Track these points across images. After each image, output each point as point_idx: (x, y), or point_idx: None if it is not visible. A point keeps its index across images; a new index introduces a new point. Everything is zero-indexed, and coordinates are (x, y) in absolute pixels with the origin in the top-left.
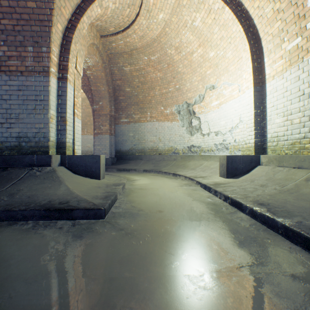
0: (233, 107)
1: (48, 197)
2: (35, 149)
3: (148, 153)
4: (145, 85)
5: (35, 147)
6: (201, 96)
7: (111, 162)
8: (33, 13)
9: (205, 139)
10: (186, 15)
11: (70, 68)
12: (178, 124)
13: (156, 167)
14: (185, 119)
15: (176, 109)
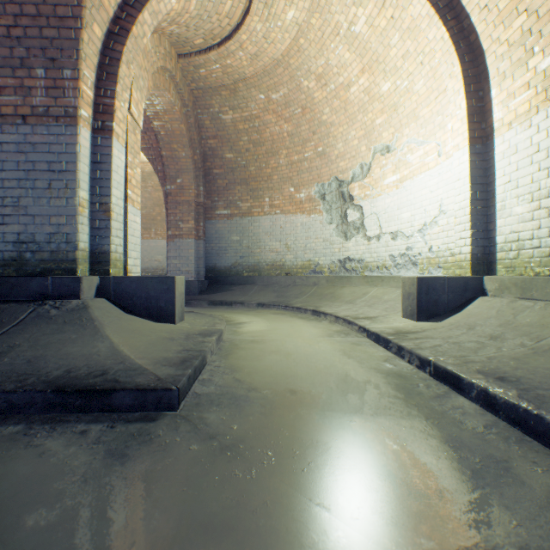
0: (426, 185)
1: (66, 361)
2: (49, 266)
3: (266, 273)
4: (260, 146)
5: (50, 262)
6: (364, 167)
7: (199, 289)
8: (45, 3)
9: (372, 246)
10: (338, 13)
11: (118, 111)
12: (321, 218)
13: (281, 298)
14: (334, 210)
15: (318, 192)
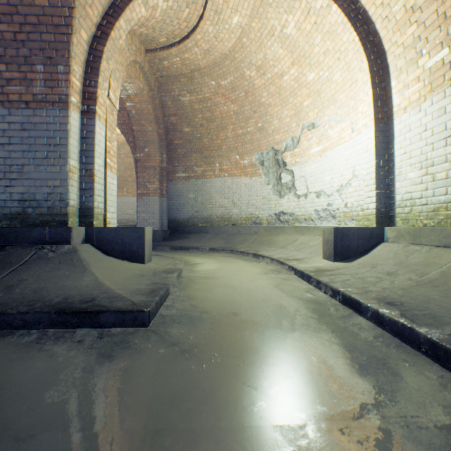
0: (343, 155)
1: (63, 291)
2: (47, 219)
3: (216, 224)
4: (211, 122)
5: (47, 216)
6: (295, 139)
7: (162, 237)
8: (43, 15)
9: (301, 202)
10: (273, 18)
11: (100, 97)
12: (261, 180)
13: (229, 244)
14: (271, 174)
15: (258, 159)
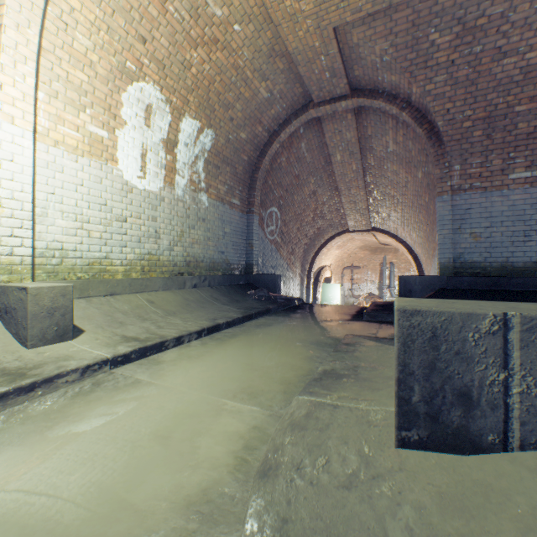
0: None
1: None
2: None
3: None
4: None
5: None
6: None
7: None
8: None
9: None
10: None
11: None
12: None
13: None
14: None
15: None
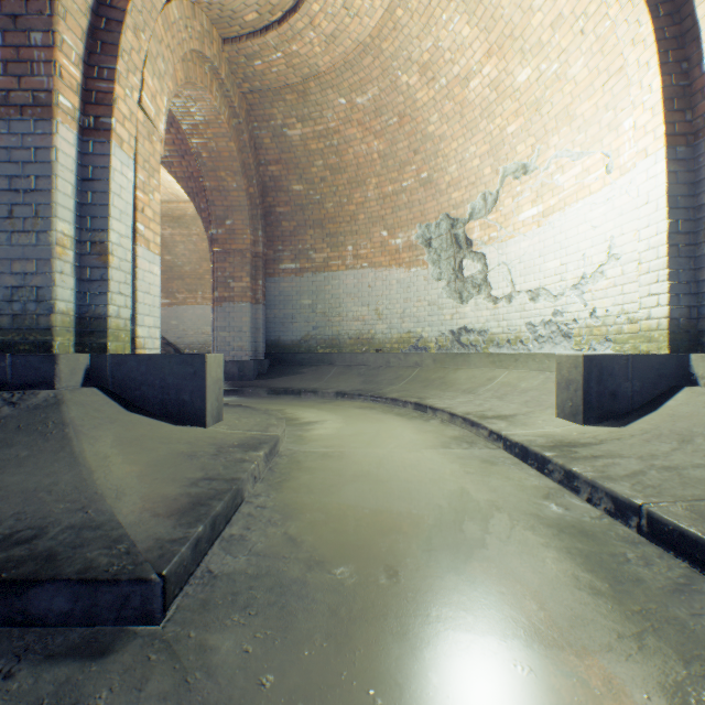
0: (586, 218)
1: None
2: (11, 338)
3: (348, 349)
4: (340, 174)
5: (12, 332)
6: (488, 197)
7: (256, 371)
8: None
9: (501, 310)
10: None
11: (120, 101)
12: (426, 273)
13: (370, 384)
14: (444, 261)
15: (421, 235)
